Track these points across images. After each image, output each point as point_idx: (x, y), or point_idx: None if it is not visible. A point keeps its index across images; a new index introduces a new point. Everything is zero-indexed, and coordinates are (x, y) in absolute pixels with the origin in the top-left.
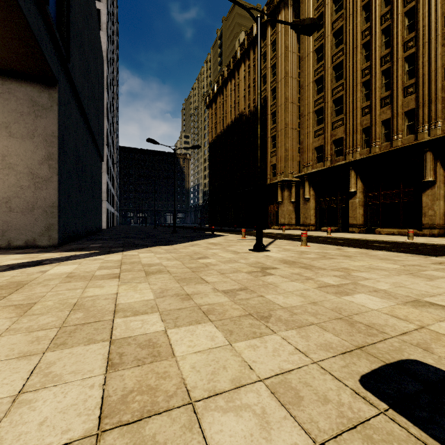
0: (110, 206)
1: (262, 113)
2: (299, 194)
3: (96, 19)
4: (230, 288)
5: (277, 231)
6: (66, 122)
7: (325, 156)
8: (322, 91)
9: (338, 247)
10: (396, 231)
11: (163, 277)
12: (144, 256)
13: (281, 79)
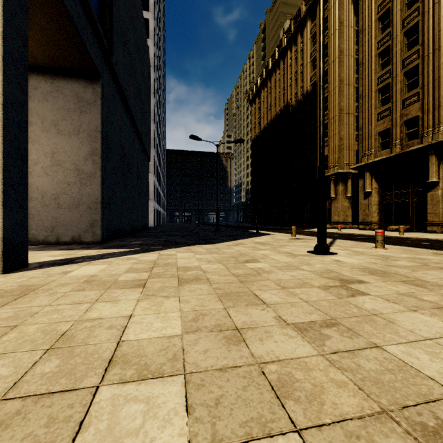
0: (158, 206)
1: (311, 101)
2: (356, 188)
3: (143, 21)
4: (306, 320)
5: (330, 230)
6: (110, 117)
7: (392, 141)
8: (389, 64)
9: (432, 250)
10: None
11: (200, 288)
12: (182, 256)
13: (335, 59)
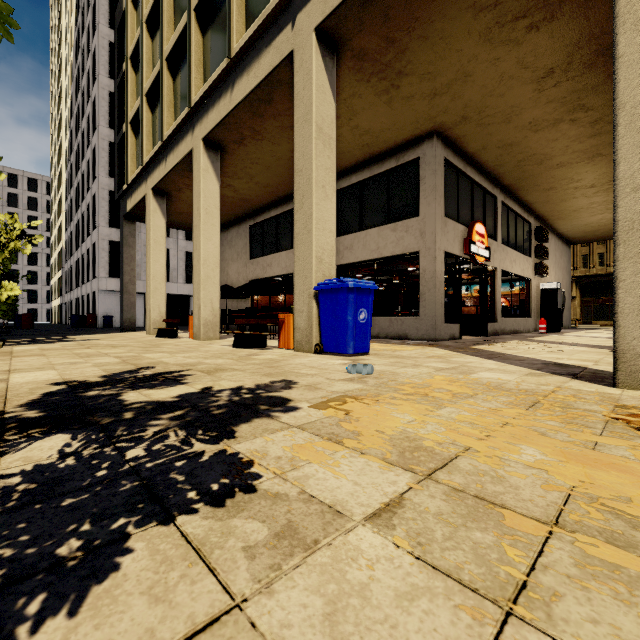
0: None
1: None
2: None
3: None
4: None
5: None
6: None
7: None
8: None
9: None
10: (609, 323)
11: None
12: None
13: None
